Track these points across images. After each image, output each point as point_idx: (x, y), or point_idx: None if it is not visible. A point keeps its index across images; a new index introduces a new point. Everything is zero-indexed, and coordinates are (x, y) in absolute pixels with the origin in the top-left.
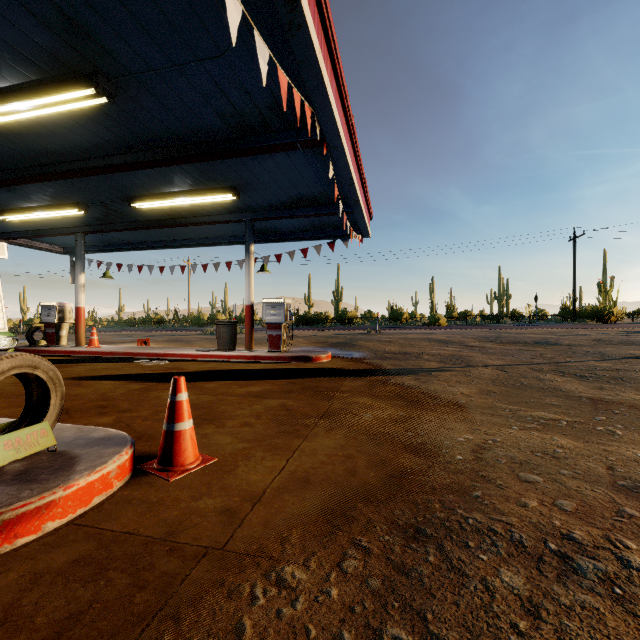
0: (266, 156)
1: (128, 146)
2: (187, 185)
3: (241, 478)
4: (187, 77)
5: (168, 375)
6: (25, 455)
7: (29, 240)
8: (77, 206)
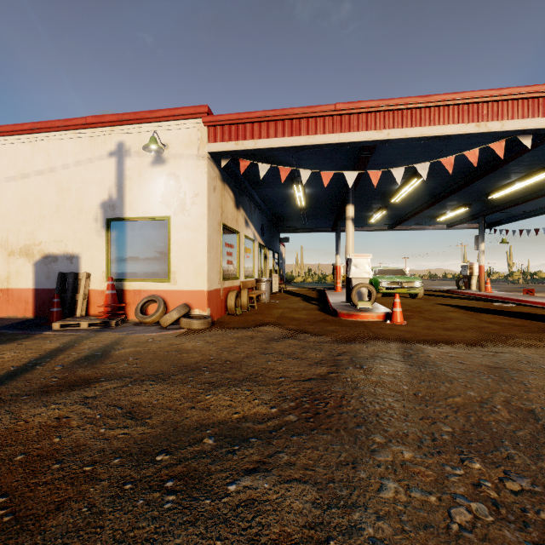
0: (543, 146)
1: (455, 179)
2: (513, 177)
3: (399, 327)
4: (445, 155)
5: (483, 309)
6: (364, 307)
7: (463, 224)
8: (463, 206)
